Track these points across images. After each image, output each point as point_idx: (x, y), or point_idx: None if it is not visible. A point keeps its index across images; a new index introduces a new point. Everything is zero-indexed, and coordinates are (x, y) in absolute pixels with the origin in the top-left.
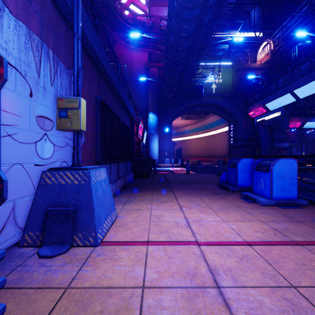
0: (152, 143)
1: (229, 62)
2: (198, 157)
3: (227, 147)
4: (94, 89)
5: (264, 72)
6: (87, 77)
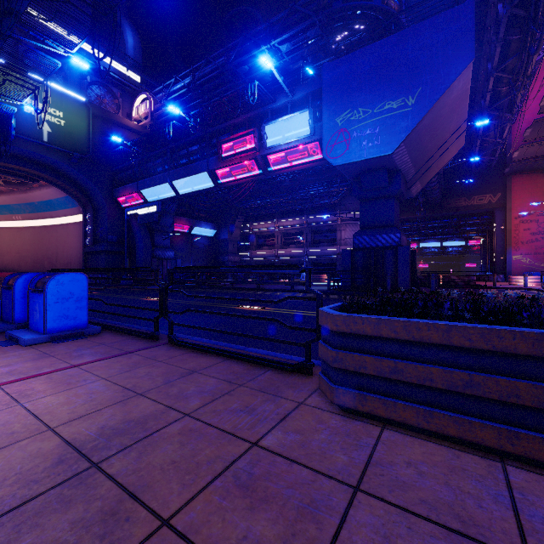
0: None
1: (80, 96)
2: (13, 271)
3: (82, 252)
4: None
5: (135, 140)
6: None
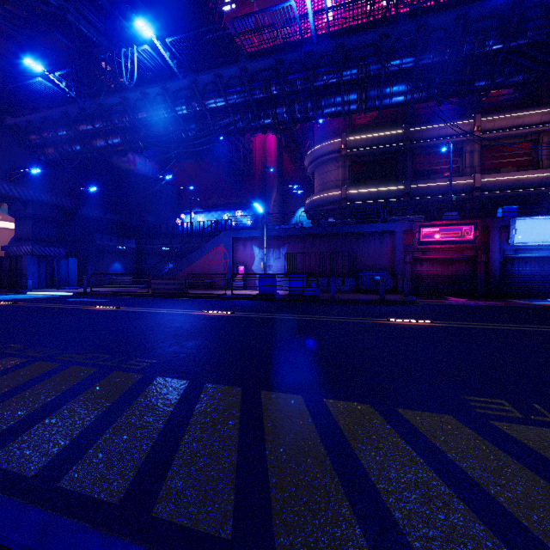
0: None
1: None
2: None
3: None
4: (297, 246)
5: None
6: (291, 244)
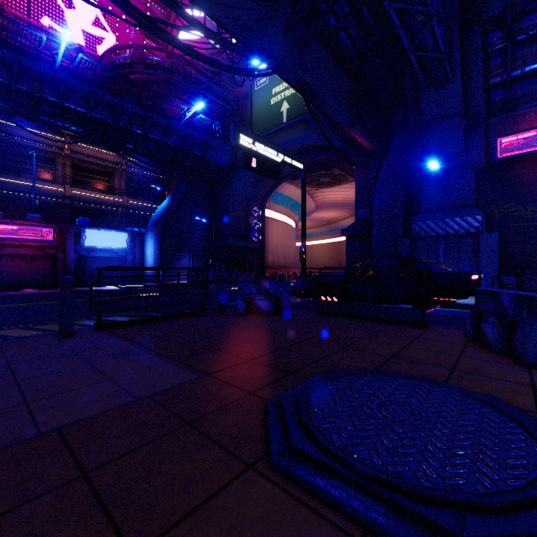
0: (146, 246)
1: None
2: None
3: None
4: None
5: None
6: None
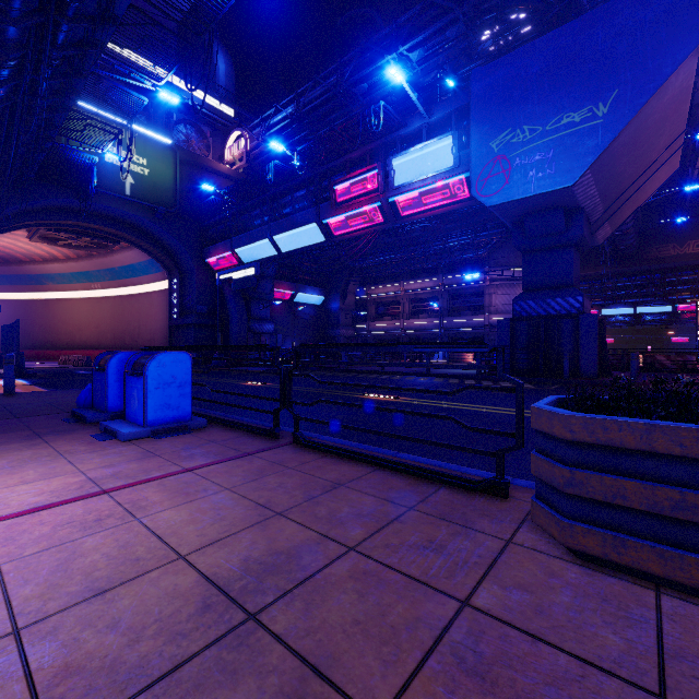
0: None
1: (166, 138)
2: (92, 348)
3: (167, 326)
4: None
5: (229, 187)
6: None
